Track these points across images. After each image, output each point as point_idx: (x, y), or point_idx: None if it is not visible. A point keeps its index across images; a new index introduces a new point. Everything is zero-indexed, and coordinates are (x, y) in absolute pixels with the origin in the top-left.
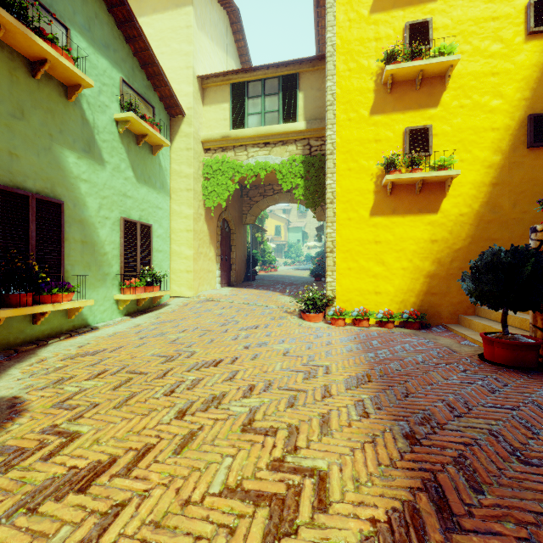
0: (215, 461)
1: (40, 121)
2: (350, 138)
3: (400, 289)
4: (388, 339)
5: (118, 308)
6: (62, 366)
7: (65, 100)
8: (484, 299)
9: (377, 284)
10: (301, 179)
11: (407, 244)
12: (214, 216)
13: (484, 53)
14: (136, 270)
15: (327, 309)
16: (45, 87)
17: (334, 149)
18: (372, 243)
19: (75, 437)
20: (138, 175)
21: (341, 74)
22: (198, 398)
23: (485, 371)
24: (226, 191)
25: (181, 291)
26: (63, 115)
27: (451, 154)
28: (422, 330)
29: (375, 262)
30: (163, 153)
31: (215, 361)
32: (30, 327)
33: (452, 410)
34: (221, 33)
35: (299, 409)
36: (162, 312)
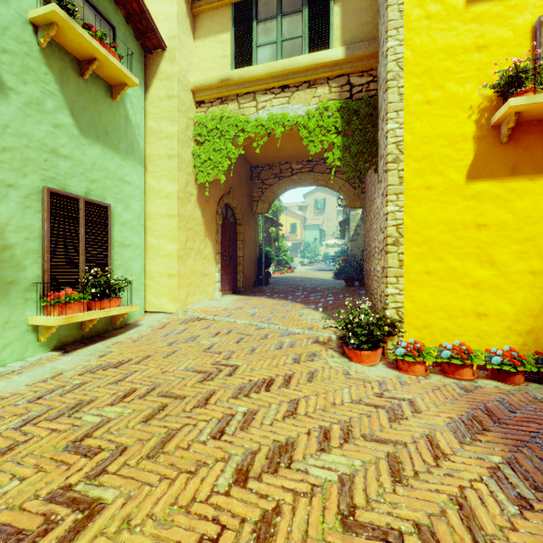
0: None
1: None
2: (430, 48)
3: (525, 309)
4: None
5: (38, 338)
6: None
7: None
8: None
9: (481, 300)
10: (337, 136)
11: (540, 229)
12: (211, 199)
13: None
14: (77, 274)
15: (387, 340)
16: None
17: (401, 70)
18: (472, 227)
19: None
20: (84, 125)
21: None
22: None
23: None
24: (225, 159)
25: (161, 304)
26: None
27: None
28: None
29: (476, 261)
30: (132, 102)
31: None
32: None
33: None
34: None
35: None
36: (120, 341)
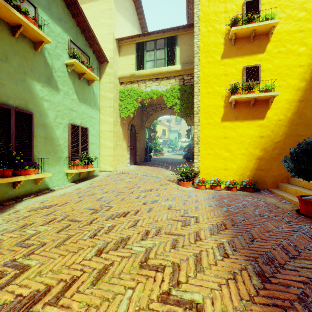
0: (120, 293)
1: (18, 63)
2: (209, 73)
3: (240, 167)
4: (234, 199)
5: (67, 178)
6: (28, 215)
7: (34, 51)
8: (301, 173)
9: (226, 164)
10: (178, 100)
11: (245, 139)
12: (126, 123)
13: (294, 18)
14: (78, 155)
15: (194, 179)
16: (21, 43)
17: (199, 80)
18: (223, 138)
19: (25, 269)
20: (80, 97)
21: (203, 34)
22: (112, 240)
23: (303, 222)
24: (133, 107)
25: (106, 167)
26: (32, 60)
27: (273, 82)
28: (254, 192)
29: (224, 150)
30: (95, 85)
31: (124, 213)
32: (12, 190)
33: (287, 252)
34: (130, 14)
35: (180, 250)
36: (94, 180)
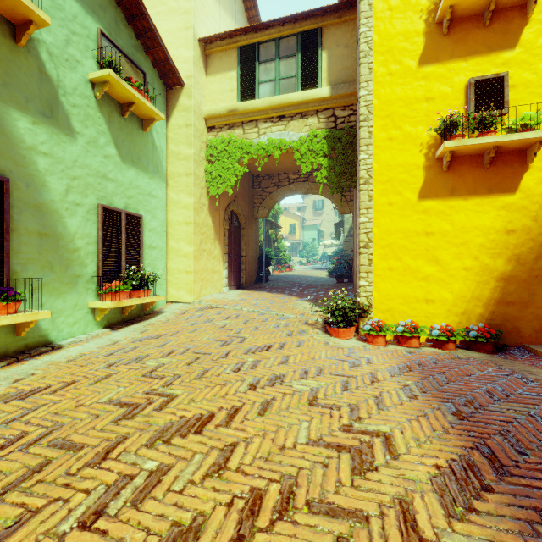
0: None
1: None
2: (392, 98)
3: (460, 296)
4: (459, 372)
5: (94, 318)
6: None
7: (13, 43)
8: None
9: (429, 289)
10: (324, 158)
11: (471, 236)
12: (220, 208)
13: None
14: (120, 270)
15: (359, 321)
16: None
17: (370, 114)
18: (422, 234)
19: None
20: (124, 153)
21: (379, 15)
22: (145, 538)
23: None
24: (232, 176)
25: (180, 295)
26: (8, 63)
27: (536, 112)
28: (498, 354)
29: (425, 260)
30: (157, 131)
31: (199, 420)
32: None
33: None
34: None
35: None
36: (152, 323)
